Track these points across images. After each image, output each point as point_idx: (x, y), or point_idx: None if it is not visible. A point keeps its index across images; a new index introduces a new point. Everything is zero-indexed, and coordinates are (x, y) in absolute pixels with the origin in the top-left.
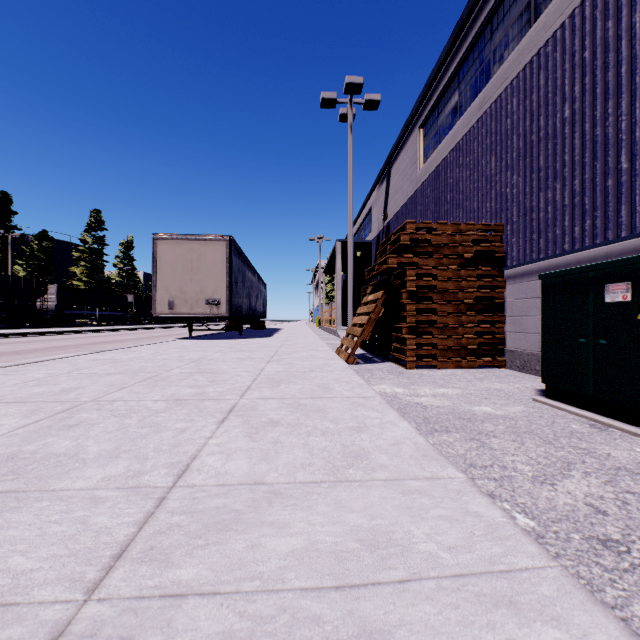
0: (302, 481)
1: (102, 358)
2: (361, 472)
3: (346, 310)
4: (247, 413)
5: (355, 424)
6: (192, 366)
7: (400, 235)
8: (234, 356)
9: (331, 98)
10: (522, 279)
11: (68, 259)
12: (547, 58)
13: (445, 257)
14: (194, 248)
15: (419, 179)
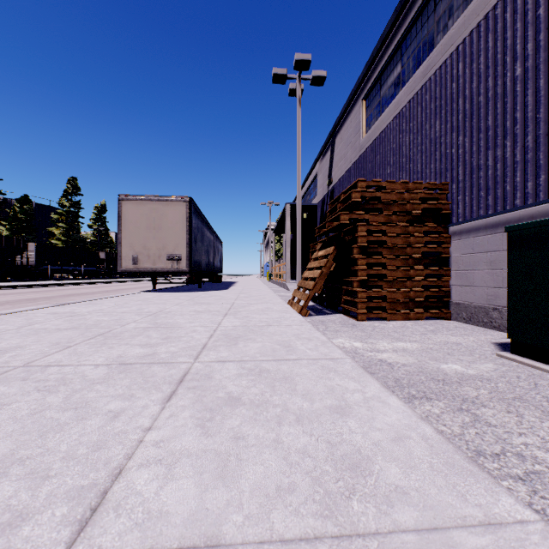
0: (283, 537)
1: (61, 311)
2: (372, 508)
3: (293, 266)
4: (200, 384)
5: (334, 402)
6: (148, 320)
7: (351, 193)
8: (192, 309)
9: (282, 74)
10: (469, 235)
11: (47, 221)
12: (496, 20)
13: (394, 214)
14: (156, 208)
15: (362, 146)
